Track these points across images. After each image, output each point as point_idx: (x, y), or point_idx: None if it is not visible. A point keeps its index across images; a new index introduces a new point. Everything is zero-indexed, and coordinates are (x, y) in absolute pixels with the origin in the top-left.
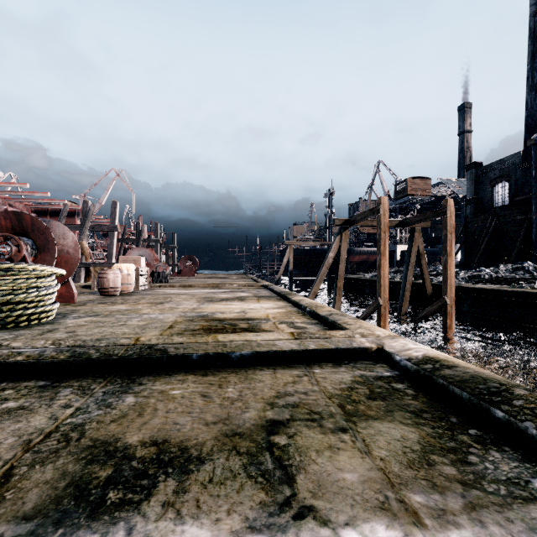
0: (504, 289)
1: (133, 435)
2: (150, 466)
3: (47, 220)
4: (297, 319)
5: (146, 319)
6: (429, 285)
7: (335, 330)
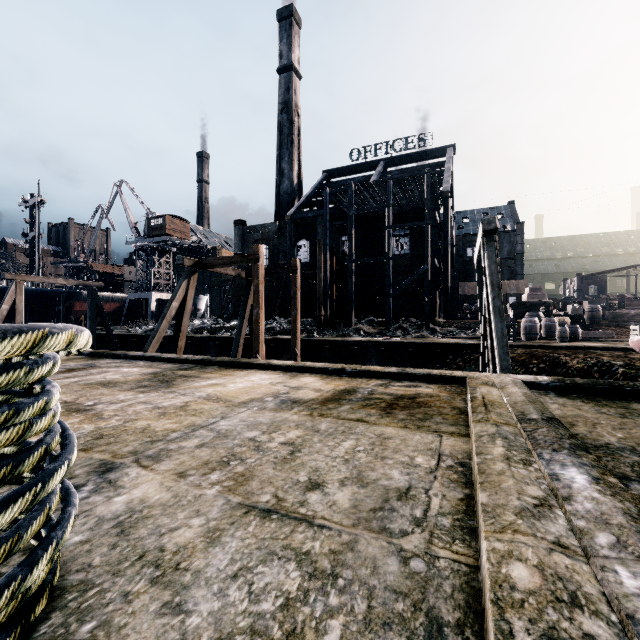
0: (318, 338)
1: None
2: None
3: None
4: (370, 381)
5: (260, 428)
6: None
7: (436, 381)
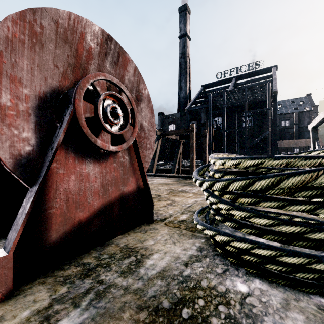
0: None
1: None
2: None
3: None
4: None
5: None
6: (180, 169)
7: None
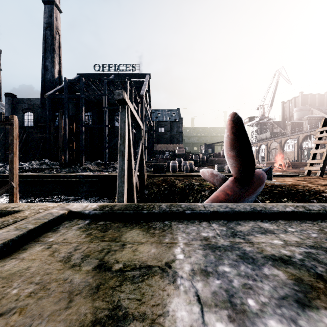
0: (45, 174)
1: None
2: None
3: None
4: None
5: None
6: None
7: None
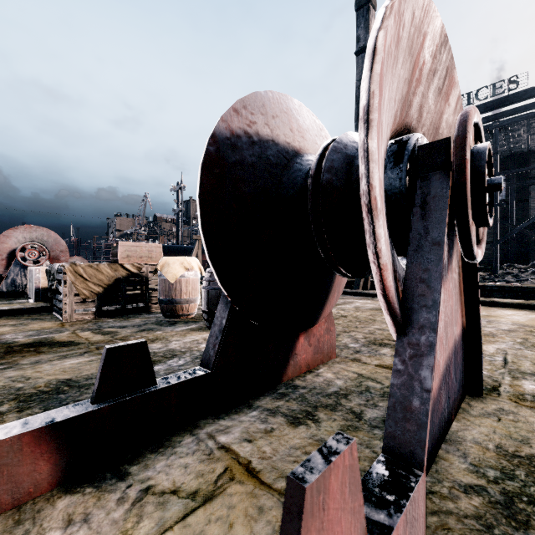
0: None
1: None
2: None
3: (312, 114)
4: None
5: None
6: (369, 282)
7: None
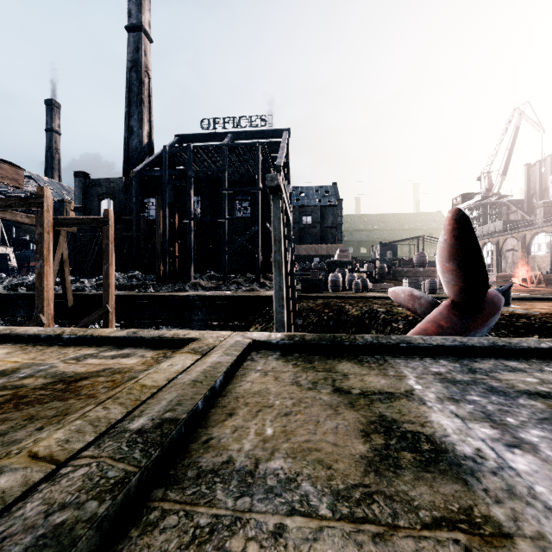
0: (144, 294)
1: (355, 448)
2: (394, 435)
3: None
4: (79, 351)
5: None
6: (71, 295)
7: (166, 345)
